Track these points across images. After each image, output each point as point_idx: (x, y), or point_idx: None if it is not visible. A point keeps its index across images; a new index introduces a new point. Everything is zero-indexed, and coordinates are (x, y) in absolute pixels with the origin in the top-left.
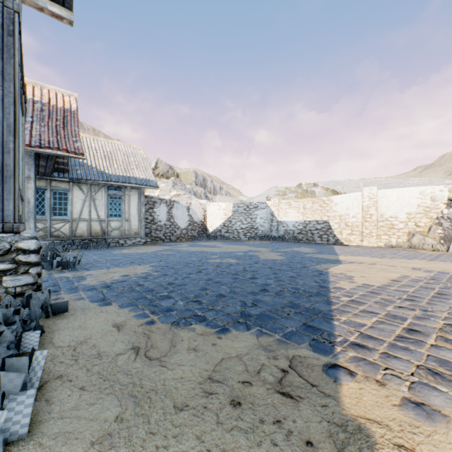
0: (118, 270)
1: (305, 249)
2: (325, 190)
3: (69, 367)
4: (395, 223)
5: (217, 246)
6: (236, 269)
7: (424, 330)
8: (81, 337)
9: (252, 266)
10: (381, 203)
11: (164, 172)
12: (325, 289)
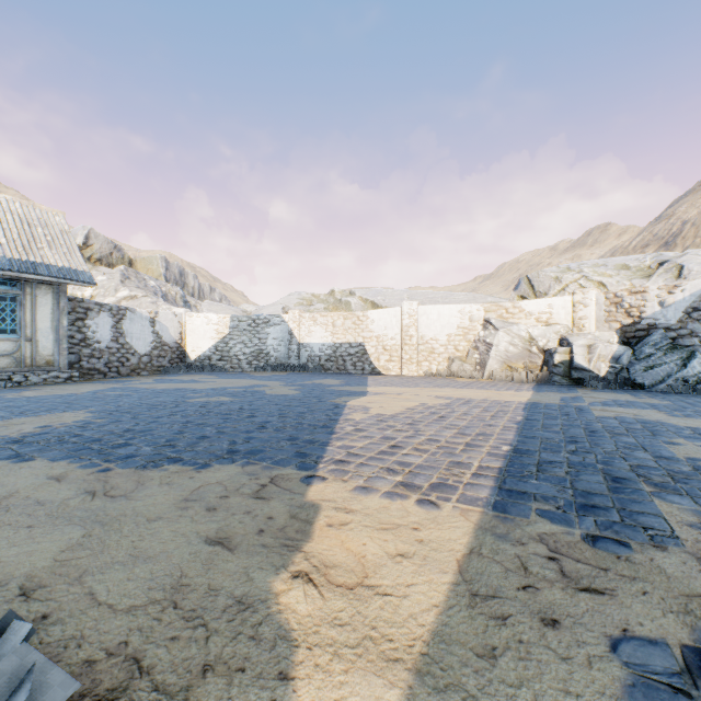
0: (27, 420)
1: (331, 381)
2: (363, 301)
3: (1, 517)
4: (436, 347)
5: (203, 381)
6: (229, 408)
7: (405, 445)
8: (2, 493)
9: (253, 404)
10: (421, 322)
11: (103, 255)
12: (334, 421)
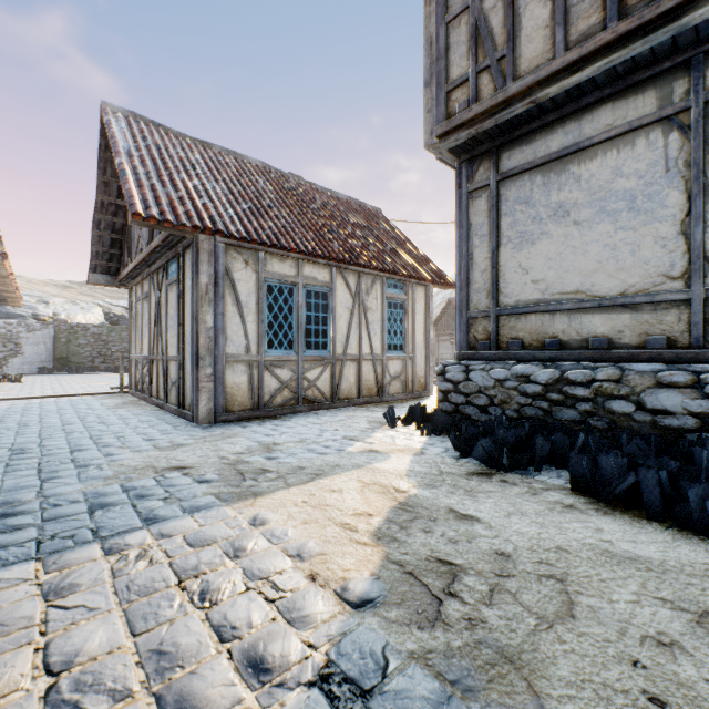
0: None
1: None
2: None
3: None
4: None
5: None
6: None
7: None
8: None
9: None
10: None
11: None
12: None
